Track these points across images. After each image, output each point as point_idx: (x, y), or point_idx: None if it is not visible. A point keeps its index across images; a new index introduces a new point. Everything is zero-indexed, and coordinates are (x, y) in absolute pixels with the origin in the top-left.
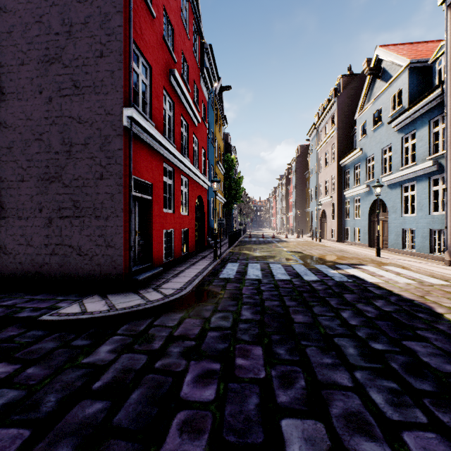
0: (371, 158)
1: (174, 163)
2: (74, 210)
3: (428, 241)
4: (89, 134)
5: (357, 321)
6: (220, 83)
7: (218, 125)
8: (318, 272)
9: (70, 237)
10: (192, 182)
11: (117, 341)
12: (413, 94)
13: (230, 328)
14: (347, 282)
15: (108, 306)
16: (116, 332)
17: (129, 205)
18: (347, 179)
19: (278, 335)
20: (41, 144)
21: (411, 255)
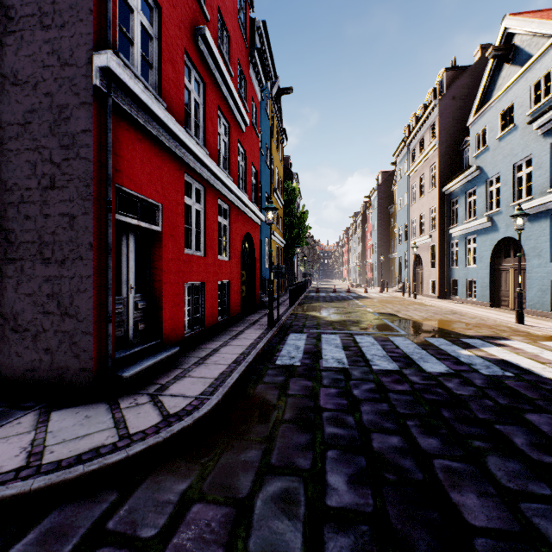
0: (494, 180)
1: (204, 177)
2: (5, 247)
3: None
4: (31, 105)
5: None
6: (278, 84)
7: (275, 141)
8: (440, 353)
9: None
10: (235, 212)
11: None
12: None
13: None
14: (508, 379)
15: (28, 453)
16: None
17: (105, 237)
18: (455, 211)
19: None
20: None
21: None
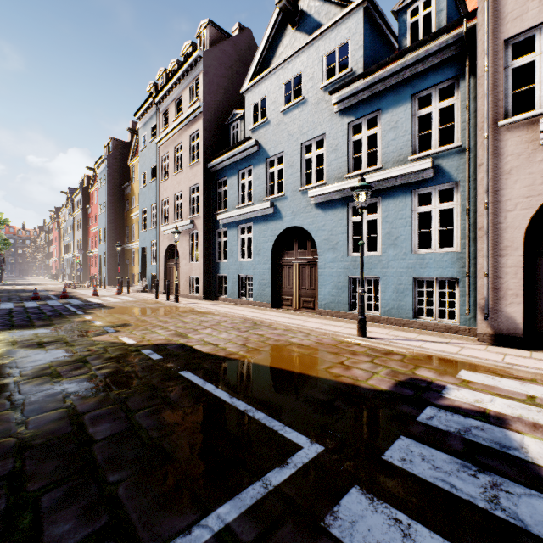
0: (276, 160)
1: None
2: None
3: (412, 297)
4: None
5: None
6: None
7: None
8: None
9: None
10: None
11: None
12: (367, 55)
13: None
14: None
15: None
16: None
17: None
18: (223, 194)
19: None
20: None
21: (373, 321)
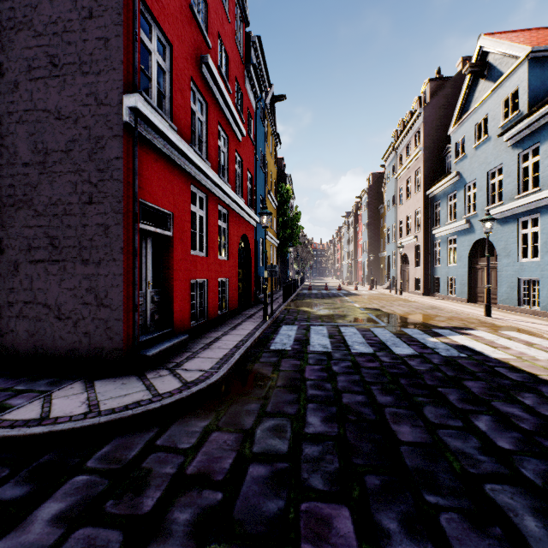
0: (471, 185)
1: (207, 186)
2: (50, 250)
3: None
4: (72, 136)
5: (509, 441)
6: (272, 91)
7: (270, 146)
8: (411, 340)
9: (45, 291)
10: (233, 216)
11: (78, 489)
12: (535, 94)
13: (287, 455)
14: (461, 359)
15: (88, 405)
16: (85, 463)
17: (133, 243)
18: (437, 213)
19: (377, 474)
20: (3, 152)
21: (534, 314)
